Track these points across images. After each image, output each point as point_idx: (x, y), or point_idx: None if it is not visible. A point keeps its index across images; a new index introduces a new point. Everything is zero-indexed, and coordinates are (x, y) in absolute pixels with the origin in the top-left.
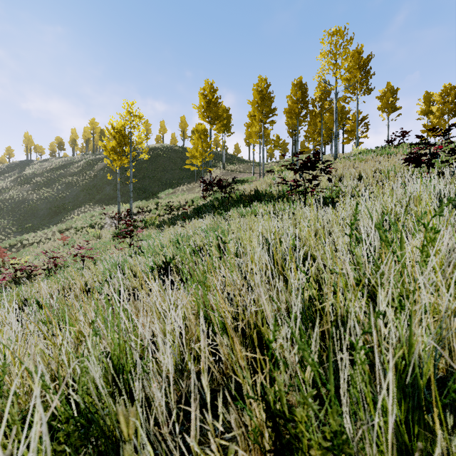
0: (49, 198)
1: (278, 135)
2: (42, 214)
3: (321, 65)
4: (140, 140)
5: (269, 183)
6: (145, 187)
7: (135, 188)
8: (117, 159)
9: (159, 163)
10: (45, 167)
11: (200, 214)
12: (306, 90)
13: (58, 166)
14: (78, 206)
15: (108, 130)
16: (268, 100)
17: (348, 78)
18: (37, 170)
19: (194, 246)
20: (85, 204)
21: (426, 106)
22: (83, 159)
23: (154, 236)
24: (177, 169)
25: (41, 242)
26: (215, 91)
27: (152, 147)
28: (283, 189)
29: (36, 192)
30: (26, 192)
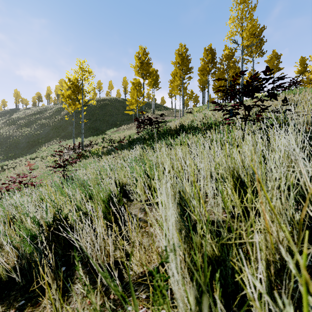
0: (28, 135)
1: (192, 90)
2: (22, 146)
3: (230, 29)
4: (89, 90)
5: (191, 119)
6: (97, 126)
7: (89, 127)
8: (72, 104)
9: (107, 110)
10: (27, 113)
11: (133, 145)
12: (214, 53)
13: (35, 112)
14: (48, 141)
15: (65, 82)
16: (187, 61)
17: (246, 44)
18: (21, 115)
19: (111, 187)
20: (53, 139)
21: (301, 67)
22: (54, 107)
23: (89, 166)
24: (120, 114)
25: (16, 167)
26: (147, 54)
27: (102, 99)
28: (208, 123)
29: (19, 131)
30: (12, 131)
